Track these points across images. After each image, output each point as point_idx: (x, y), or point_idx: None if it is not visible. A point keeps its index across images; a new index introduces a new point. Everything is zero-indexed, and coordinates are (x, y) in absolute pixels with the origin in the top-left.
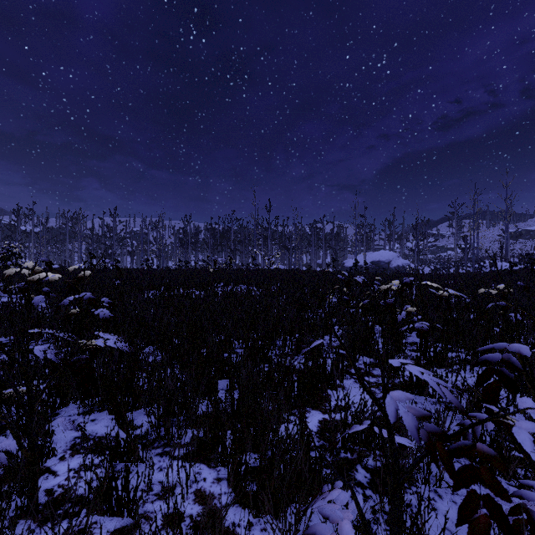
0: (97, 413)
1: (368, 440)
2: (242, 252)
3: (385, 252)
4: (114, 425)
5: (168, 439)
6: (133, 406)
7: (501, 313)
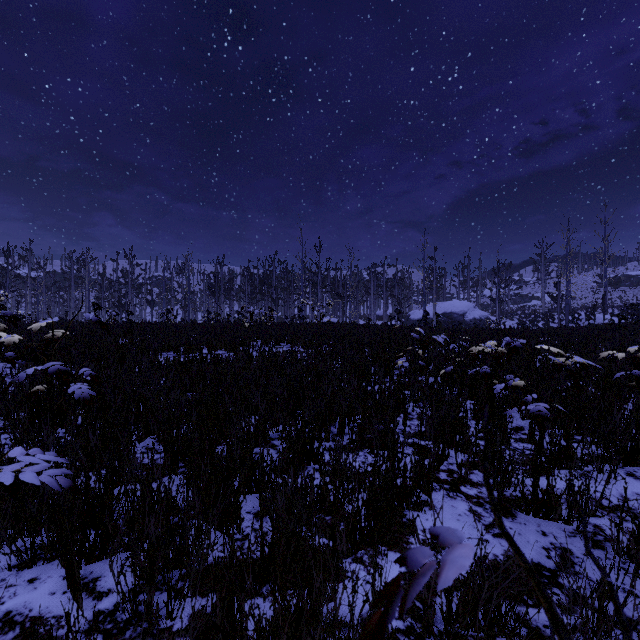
0: (42, 564)
1: (494, 632)
2: (287, 301)
3: (459, 302)
4: (65, 589)
5: (150, 622)
6: (102, 552)
7: (632, 385)
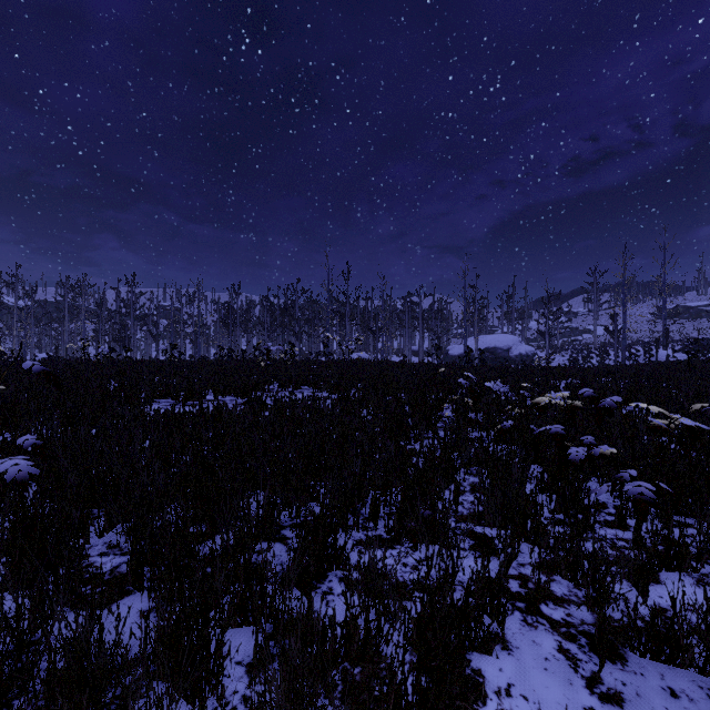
0: None
1: None
2: (311, 335)
3: (503, 336)
4: None
5: None
6: None
7: None
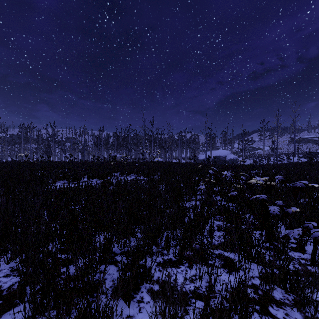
0: None
1: None
2: (136, 150)
3: (223, 151)
4: None
5: None
6: None
7: None
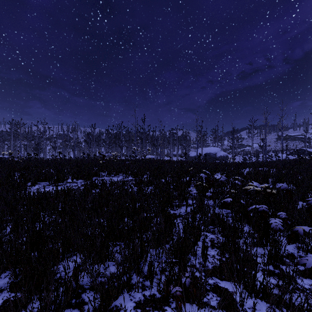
0: None
1: None
2: (128, 147)
3: (213, 148)
4: None
5: None
6: None
7: None
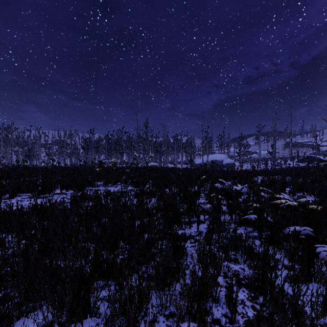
0: None
1: None
2: (129, 154)
3: (219, 155)
4: None
5: None
6: None
7: None
